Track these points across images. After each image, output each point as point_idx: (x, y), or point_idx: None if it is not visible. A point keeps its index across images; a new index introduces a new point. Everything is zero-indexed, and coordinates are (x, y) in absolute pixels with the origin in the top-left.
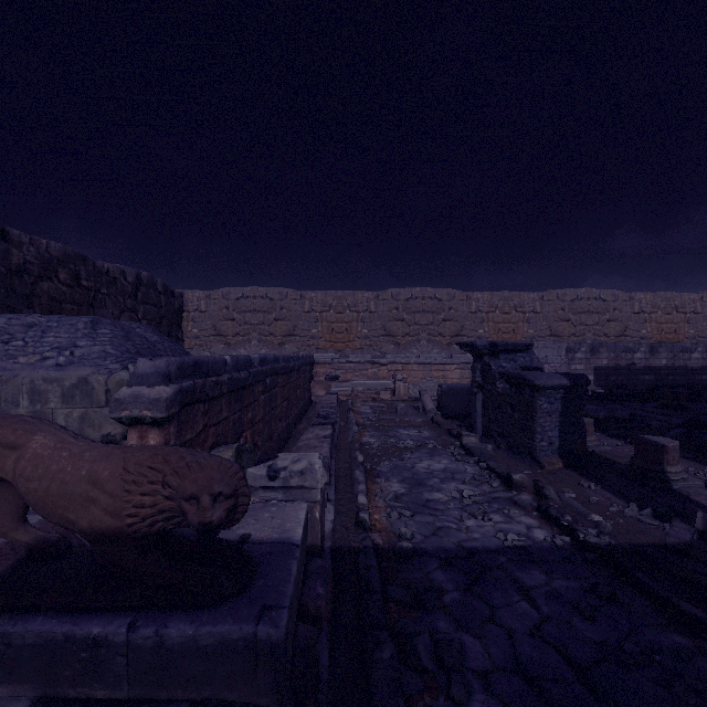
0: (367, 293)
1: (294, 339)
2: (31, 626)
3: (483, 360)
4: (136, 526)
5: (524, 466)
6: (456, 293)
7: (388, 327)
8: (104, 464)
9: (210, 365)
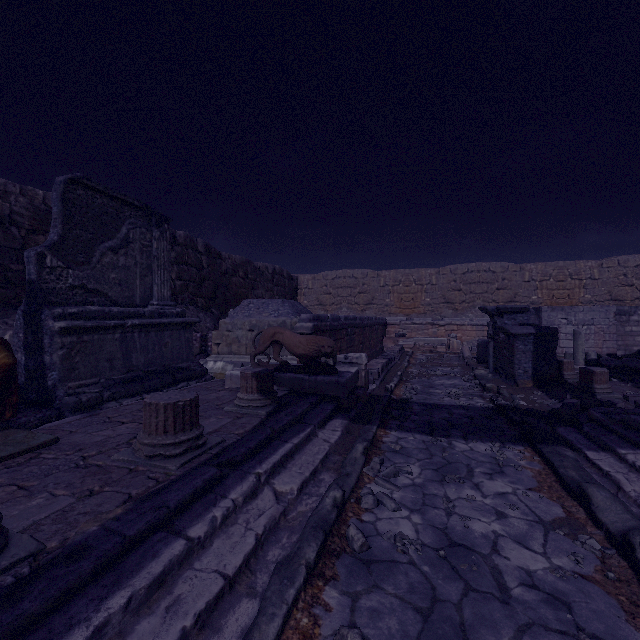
0: (429, 270)
1: (372, 307)
2: (288, 374)
3: (493, 319)
4: (309, 354)
5: (505, 385)
6: (509, 265)
7: (447, 296)
8: (302, 338)
9: (323, 317)
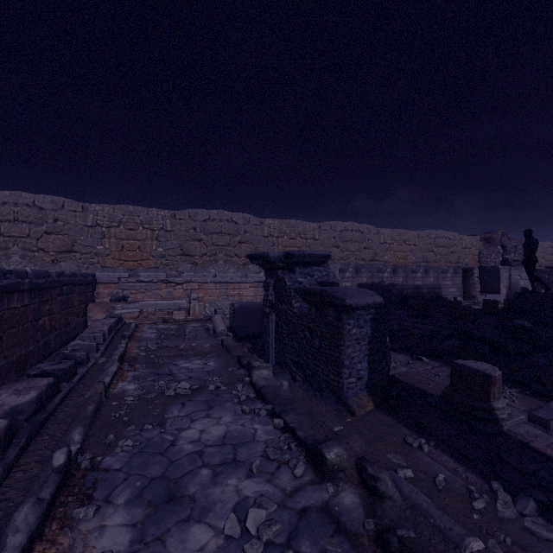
0: (163, 211)
1: (73, 256)
2: None
3: (276, 275)
4: None
5: (330, 414)
6: (251, 218)
7: (185, 246)
8: None
9: None
